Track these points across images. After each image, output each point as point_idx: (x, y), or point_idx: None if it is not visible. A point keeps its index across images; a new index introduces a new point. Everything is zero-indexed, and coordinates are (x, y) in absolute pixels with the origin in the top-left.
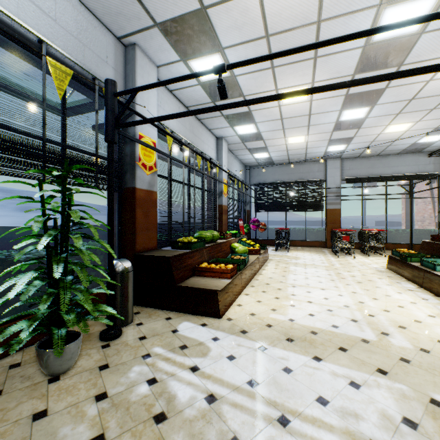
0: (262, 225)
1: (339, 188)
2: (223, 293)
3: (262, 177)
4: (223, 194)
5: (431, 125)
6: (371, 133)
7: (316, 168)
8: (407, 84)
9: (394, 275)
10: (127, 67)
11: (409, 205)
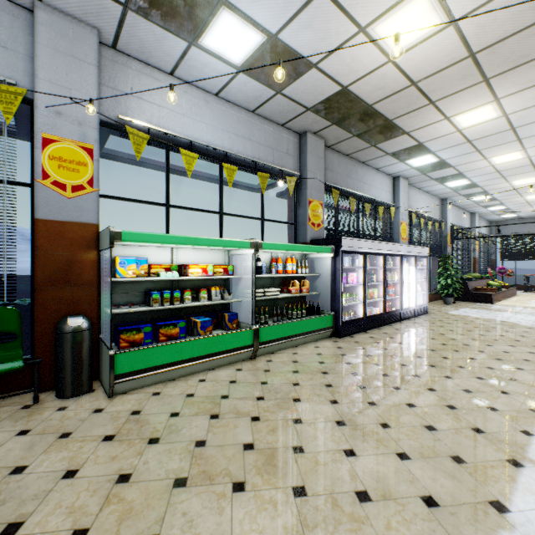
0: (509, 272)
1: None
2: (492, 296)
3: (509, 230)
4: (475, 250)
5: None
6: None
7: None
8: None
9: None
10: (442, 208)
11: None
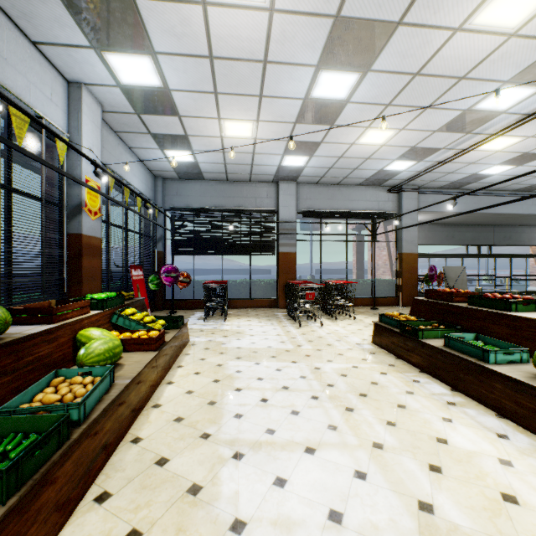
0: (184, 276)
1: (295, 222)
2: None
3: (185, 197)
4: (84, 211)
5: (410, 141)
6: (344, 139)
7: (265, 193)
8: (429, 25)
9: (395, 359)
10: None
11: (360, 251)
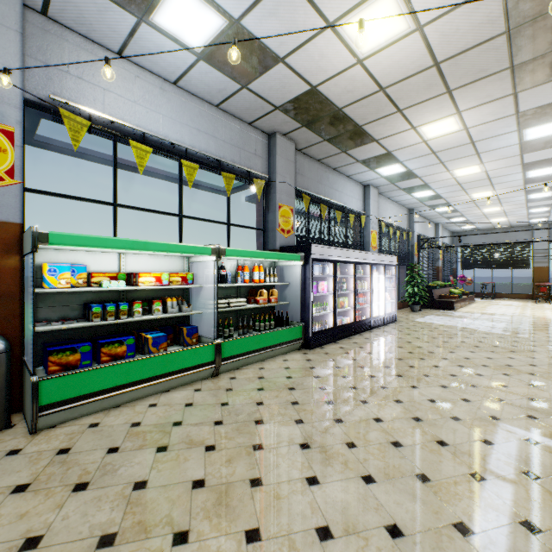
0: (469, 280)
1: (544, 249)
2: (454, 303)
3: (468, 240)
4: (439, 260)
5: None
6: None
7: (523, 232)
8: None
9: None
10: (409, 218)
11: None
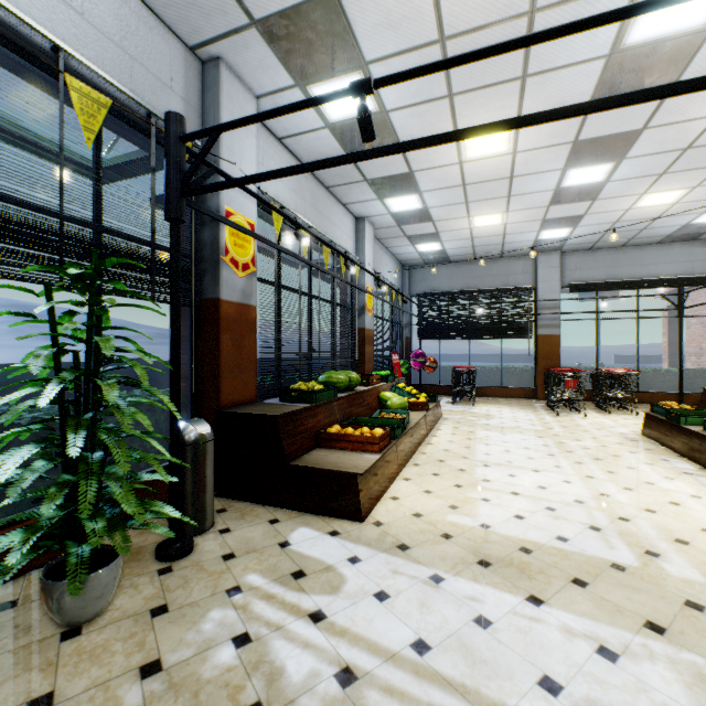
0: (431, 361)
1: (558, 300)
2: (366, 479)
3: (431, 282)
4: (366, 311)
5: None
6: (614, 207)
7: (520, 268)
8: (680, 121)
9: (657, 446)
10: (206, 98)
11: (675, 328)
